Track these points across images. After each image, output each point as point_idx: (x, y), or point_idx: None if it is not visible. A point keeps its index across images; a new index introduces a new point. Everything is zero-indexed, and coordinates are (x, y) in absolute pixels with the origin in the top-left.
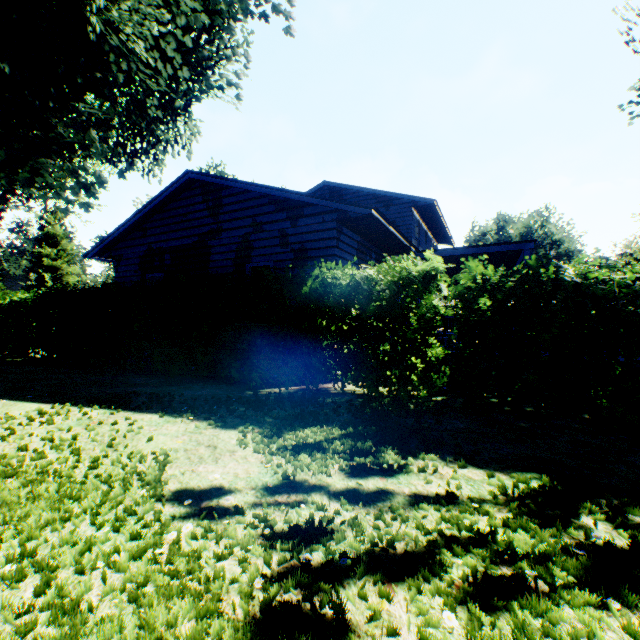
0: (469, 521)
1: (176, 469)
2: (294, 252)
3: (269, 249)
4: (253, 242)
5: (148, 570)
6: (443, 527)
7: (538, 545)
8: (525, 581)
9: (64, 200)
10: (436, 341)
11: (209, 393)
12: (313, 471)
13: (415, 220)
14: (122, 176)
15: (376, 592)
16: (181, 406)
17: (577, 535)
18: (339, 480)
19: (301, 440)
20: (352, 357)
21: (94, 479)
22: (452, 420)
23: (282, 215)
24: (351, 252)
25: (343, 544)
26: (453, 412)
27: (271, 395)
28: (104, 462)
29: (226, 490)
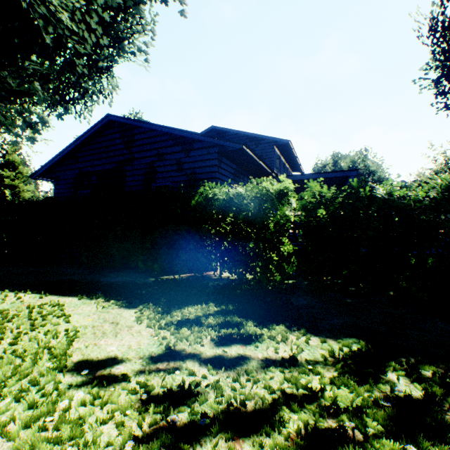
0: (305, 380)
1: (82, 343)
2: (187, 175)
3: (169, 173)
4: (157, 168)
5: (34, 439)
6: (285, 387)
7: (356, 399)
8: (345, 432)
9: (14, 134)
10: (287, 240)
11: (121, 280)
12: (190, 342)
13: (276, 155)
14: (60, 117)
15: (227, 448)
16: (97, 290)
17: (385, 389)
18: (209, 348)
19: (185, 316)
20: (227, 252)
21: (10, 354)
22: (298, 298)
23: (178, 148)
24: (229, 176)
25: (205, 405)
26: (299, 292)
27: (168, 281)
28: (24, 338)
29: (119, 360)
